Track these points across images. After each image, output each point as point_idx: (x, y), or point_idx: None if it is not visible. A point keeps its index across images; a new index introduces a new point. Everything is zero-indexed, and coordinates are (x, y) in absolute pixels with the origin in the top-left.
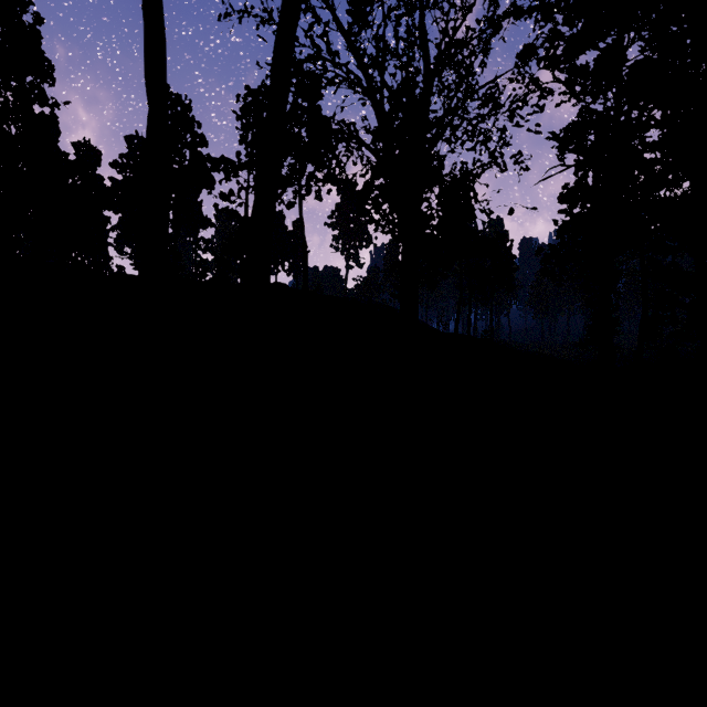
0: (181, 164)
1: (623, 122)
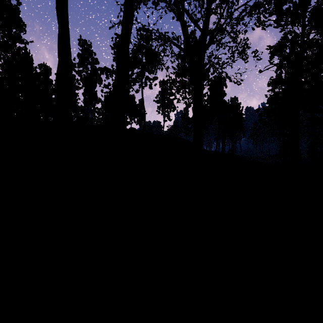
0: (87, 72)
1: (306, 39)
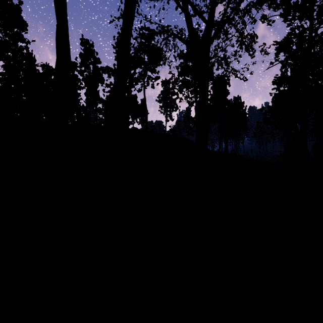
0: (89, 72)
1: (314, 34)
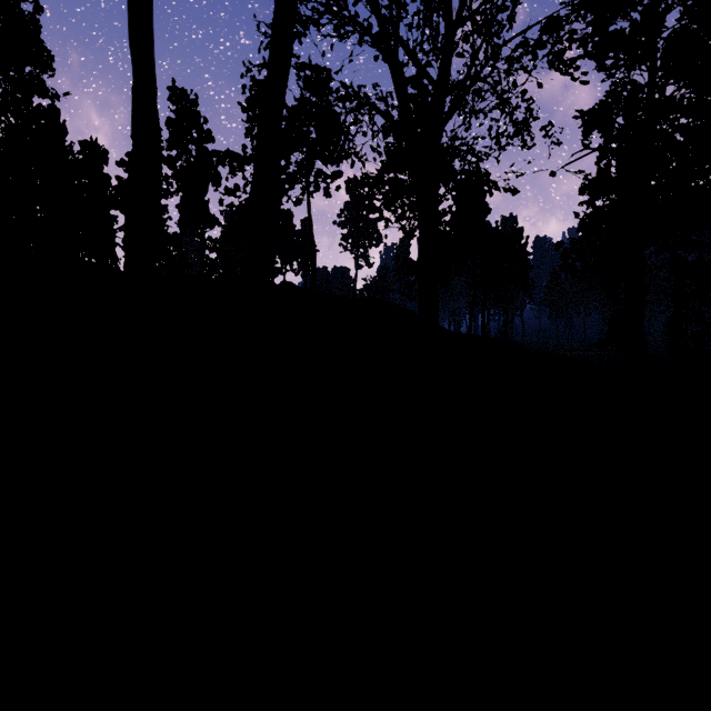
0: (187, 160)
1: (658, 98)
